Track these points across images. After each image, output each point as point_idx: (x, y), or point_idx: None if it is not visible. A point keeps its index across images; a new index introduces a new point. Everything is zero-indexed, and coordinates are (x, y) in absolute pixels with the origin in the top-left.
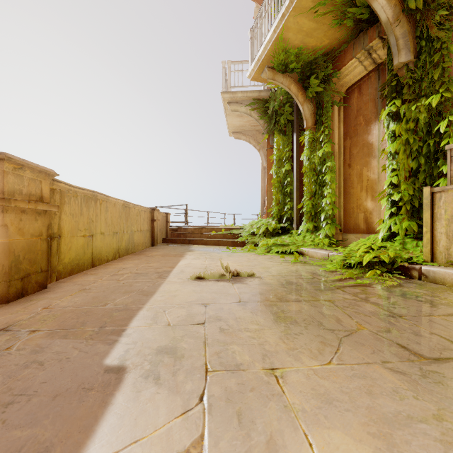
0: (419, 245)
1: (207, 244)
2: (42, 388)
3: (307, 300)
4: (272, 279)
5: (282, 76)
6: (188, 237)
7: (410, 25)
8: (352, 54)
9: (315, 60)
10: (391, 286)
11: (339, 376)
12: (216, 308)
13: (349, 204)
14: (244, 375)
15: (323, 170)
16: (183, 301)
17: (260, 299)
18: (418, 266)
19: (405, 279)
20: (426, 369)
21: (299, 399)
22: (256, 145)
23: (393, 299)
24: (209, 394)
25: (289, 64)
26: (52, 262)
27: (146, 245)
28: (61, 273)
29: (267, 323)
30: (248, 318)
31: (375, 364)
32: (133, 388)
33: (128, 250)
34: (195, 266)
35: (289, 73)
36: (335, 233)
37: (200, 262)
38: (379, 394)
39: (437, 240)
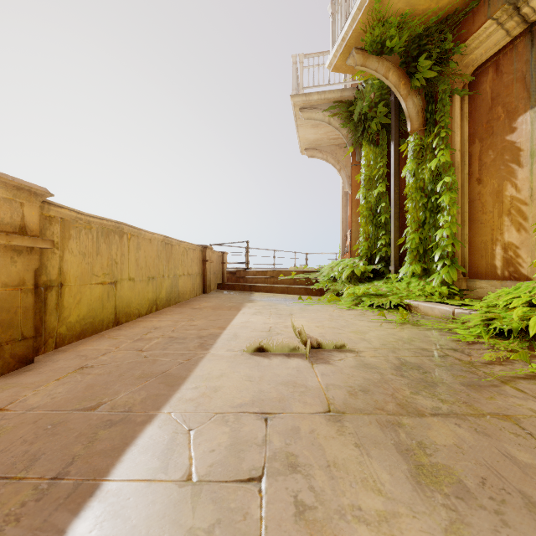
0: None
1: (272, 292)
2: None
3: (459, 413)
4: (375, 357)
5: (377, 60)
6: (249, 282)
7: None
8: (486, 13)
9: (426, 31)
10: None
11: None
12: (287, 429)
13: (478, 236)
14: None
15: (438, 188)
16: (228, 403)
17: (365, 404)
18: None
19: None
20: None
21: None
22: (336, 164)
23: None
24: None
25: (388, 41)
26: (47, 322)
27: (196, 293)
28: (65, 337)
29: (399, 491)
30: (352, 465)
31: None
32: None
33: (170, 300)
34: (254, 327)
35: (387, 56)
36: (456, 279)
37: (262, 320)
38: None
39: None
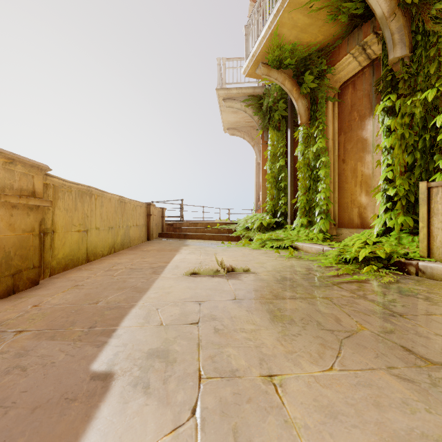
0: (415, 241)
1: (202, 239)
2: (22, 399)
3: (304, 297)
4: (267, 275)
5: (277, 72)
6: (184, 232)
7: (405, 20)
8: (346, 49)
9: (309, 56)
10: (389, 282)
11: (342, 385)
12: (211, 306)
13: (343, 199)
14: (240, 383)
15: (318, 165)
16: (177, 298)
17: (255, 296)
18: (415, 262)
19: (401, 275)
20: (435, 376)
21: (301, 412)
22: (251, 141)
23: (392, 296)
24: (202, 406)
25: (284, 60)
26: (45, 257)
27: (142, 240)
28: (55, 269)
29: (263, 323)
30: (243, 317)
31: (380, 370)
32: (120, 399)
33: (124, 244)
34: (189, 261)
35: (284, 70)
36: (329, 228)
37: (195, 257)
38: (388, 406)
39: (434, 235)
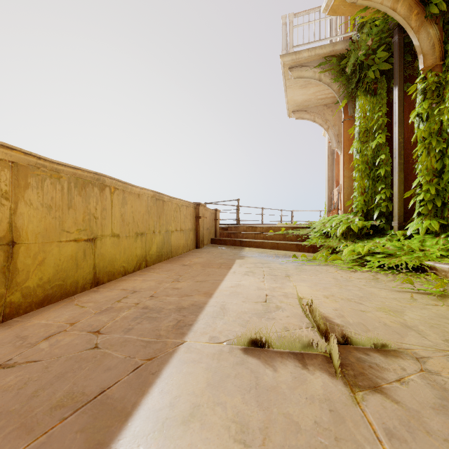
0: None
1: (262, 247)
2: None
3: None
4: None
5: None
6: (240, 237)
7: None
8: None
9: None
10: None
11: None
12: None
13: None
14: None
15: None
16: None
17: None
18: None
19: None
20: None
21: None
22: (323, 124)
23: None
24: None
25: None
26: None
27: (189, 248)
28: (19, 306)
29: None
30: None
31: None
32: None
33: (161, 255)
34: (246, 294)
35: None
36: None
37: (255, 284)
38: None
39: None
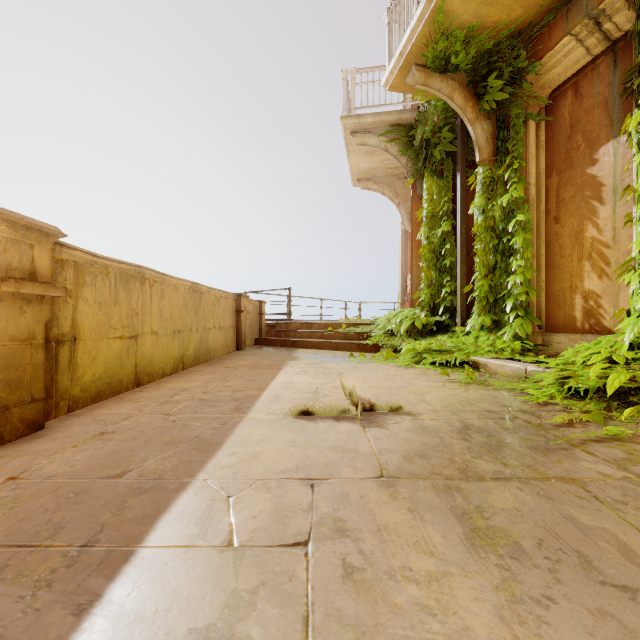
0: None
1: (319, 348)
2: None
3: (523, 477)
4: (435, 420)
5: (440, 79)
6: (292, 337)
7: None
8: (564, 28)
9: (496, 47)
10: None
11: None
12: (335, 495)
13: (555, 283)
14: None
15: (510, 228)
16: (270, 469)
17: (421, 469)
18: None
19: None
20: None
21: None
22: (394, 197)
23: None
24: None
25: (453, 57)
26: (59, 382)
27: (229, 350)
28: (78, 400)
29: (452, 552)
30: (404, 529)
31: None
32: None
33: (199, 357)
34: (298, 387)
35: (452, 74)
36: (531, 333)
37: (308, 381)
38: None
39: None
